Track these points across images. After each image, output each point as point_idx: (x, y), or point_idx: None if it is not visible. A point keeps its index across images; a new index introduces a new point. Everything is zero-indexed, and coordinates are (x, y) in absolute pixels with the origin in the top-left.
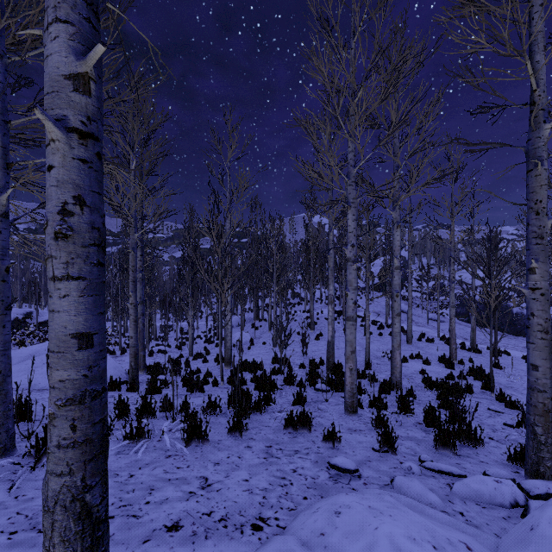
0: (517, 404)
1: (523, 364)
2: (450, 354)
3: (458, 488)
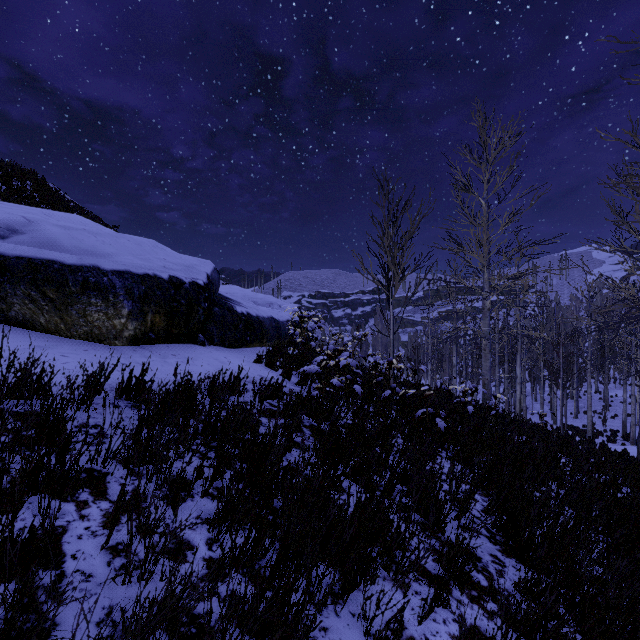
0: None
1: None
2: None
3: None
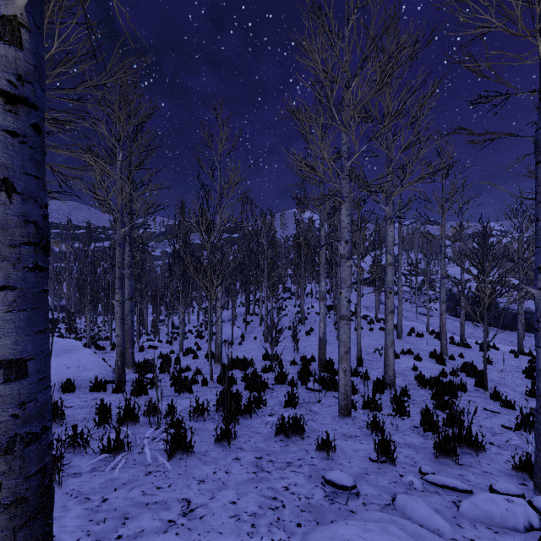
0: (513, 404)
1: (512, 359)
2: (441, 349)
3: (466, 508)
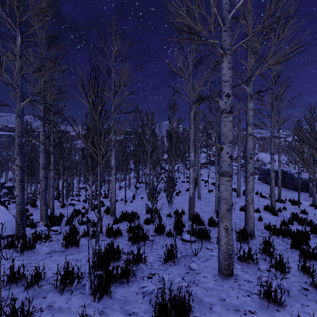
0: None
1: (315, 210)
2: (271, 204)
3: None
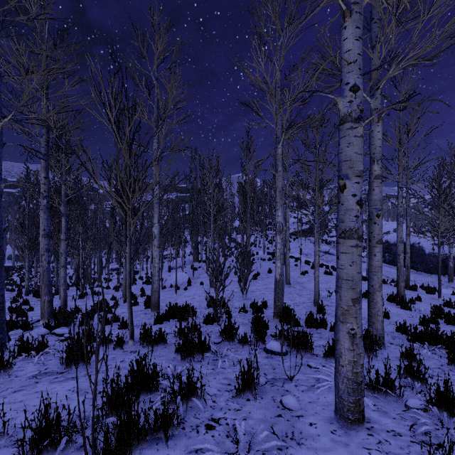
0: None
1: None
2: (398, 292)
3: None
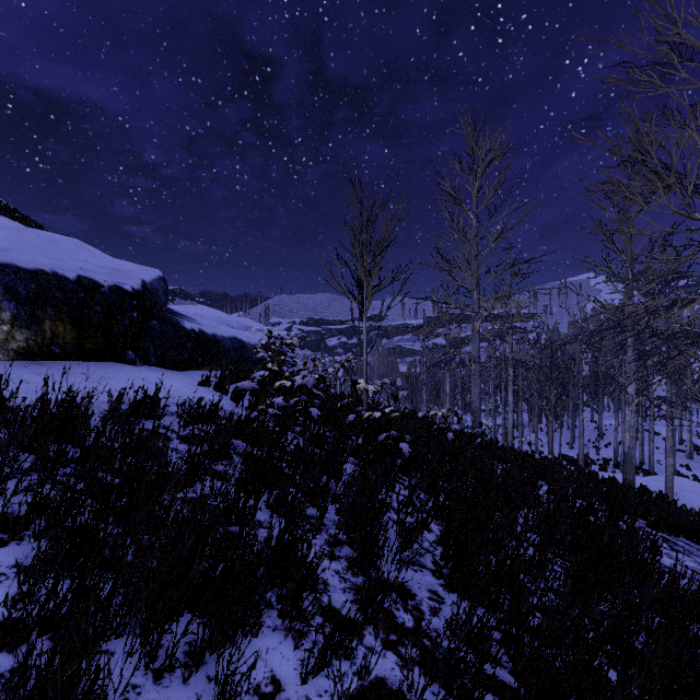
0: None
1: None
2: None
3: None
